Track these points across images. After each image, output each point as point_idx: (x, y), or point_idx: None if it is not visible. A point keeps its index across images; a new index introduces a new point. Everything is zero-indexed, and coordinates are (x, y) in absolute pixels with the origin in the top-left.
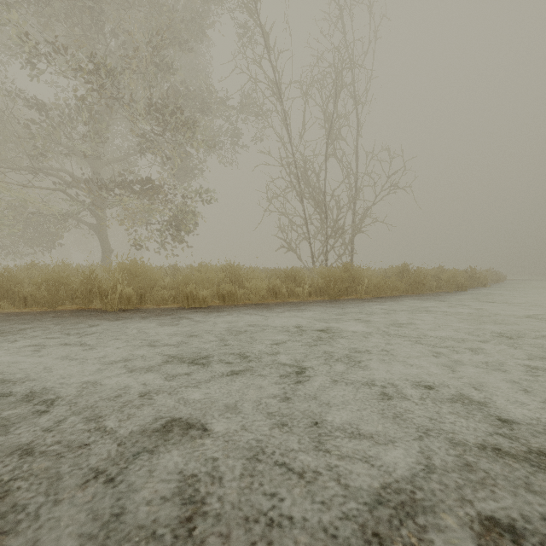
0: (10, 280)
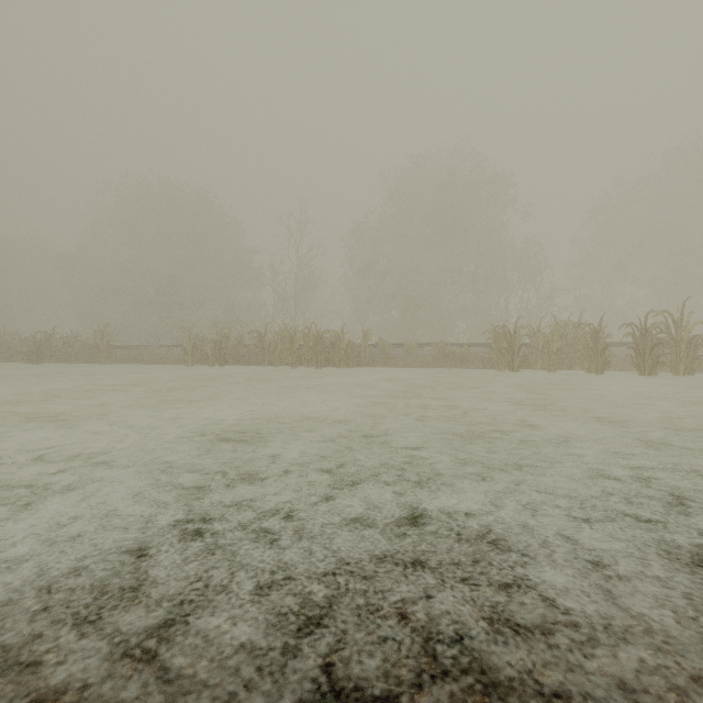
0: None
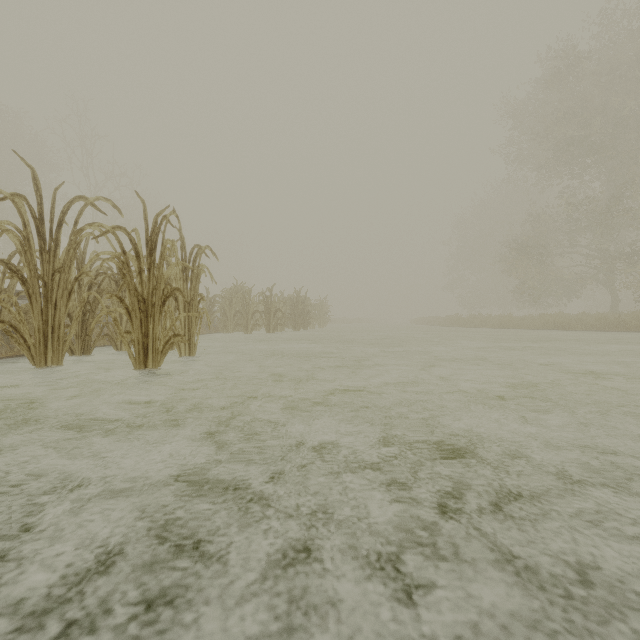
0: (582, 319)
